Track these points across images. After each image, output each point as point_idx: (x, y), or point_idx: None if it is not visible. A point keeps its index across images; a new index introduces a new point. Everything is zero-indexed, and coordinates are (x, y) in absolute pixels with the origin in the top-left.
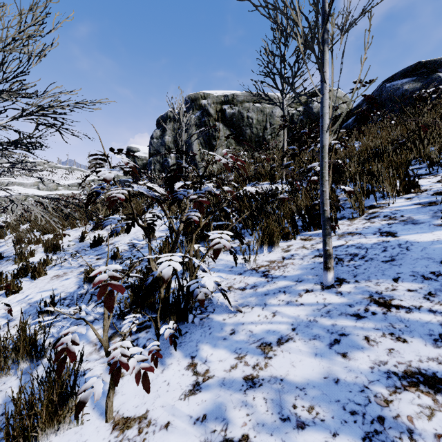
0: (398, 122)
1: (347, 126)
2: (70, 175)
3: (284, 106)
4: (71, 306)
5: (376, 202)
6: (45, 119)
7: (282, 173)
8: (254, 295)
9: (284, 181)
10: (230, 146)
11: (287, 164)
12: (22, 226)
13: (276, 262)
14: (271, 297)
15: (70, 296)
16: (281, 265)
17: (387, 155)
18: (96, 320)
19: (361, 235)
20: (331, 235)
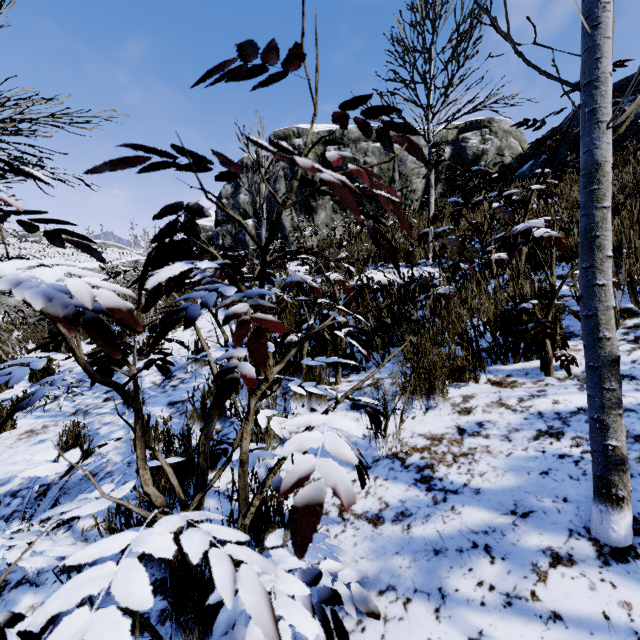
0: (619, 163)
1: (520, 175)
2: (104, 254)
3: (431, 134)
4: (15, 520)
5: (639, 302)
6: (2, 149)
7: (426, 247)
8: (406, 550)
9: (431, 261)
10: (338, 209)
11: (440, 231)
12: (16, 332)
13: (445, 440)
14: (453, 564)
15: (26, 488)
16: (459, 452)
17: (632, 212)
18: (42, 572)
19: (638, 383)
20: (619, 407)
